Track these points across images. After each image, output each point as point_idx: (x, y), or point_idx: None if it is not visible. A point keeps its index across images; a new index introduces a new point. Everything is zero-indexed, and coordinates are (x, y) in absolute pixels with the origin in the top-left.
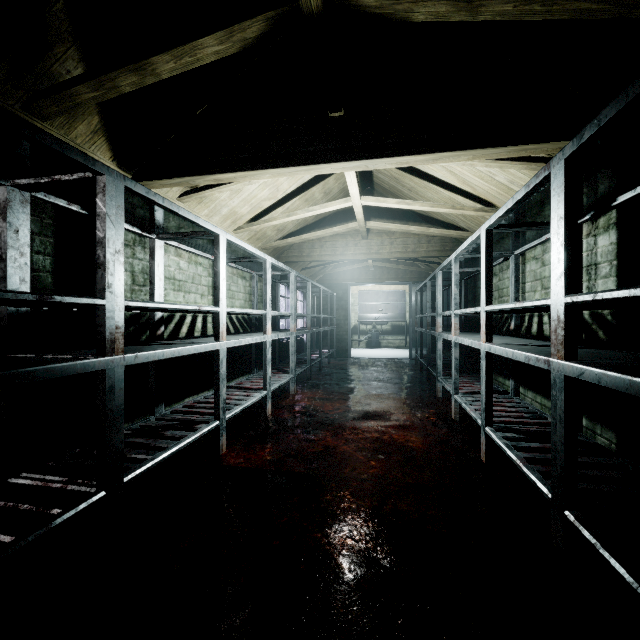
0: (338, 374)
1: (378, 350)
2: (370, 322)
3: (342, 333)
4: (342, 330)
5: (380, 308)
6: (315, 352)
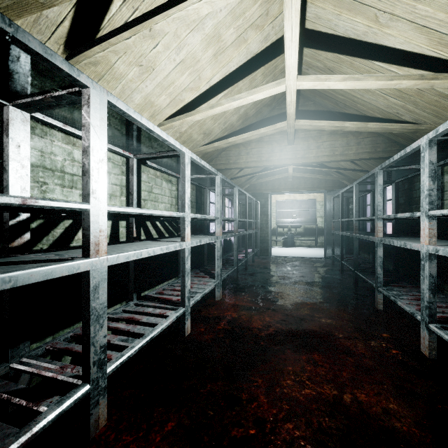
0: (263, 274)
1: (293, 249)
2: (286, 225)
3: (264, 235)
4: (264, 232)
5: (294, 214)
6: (241, 252)
